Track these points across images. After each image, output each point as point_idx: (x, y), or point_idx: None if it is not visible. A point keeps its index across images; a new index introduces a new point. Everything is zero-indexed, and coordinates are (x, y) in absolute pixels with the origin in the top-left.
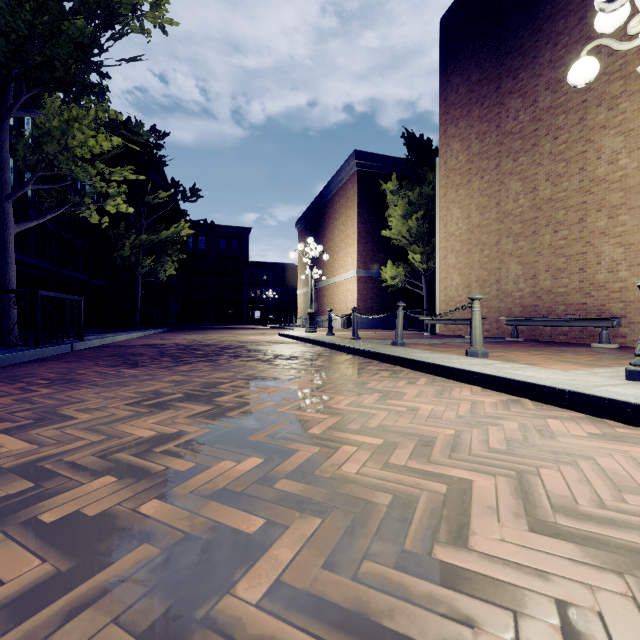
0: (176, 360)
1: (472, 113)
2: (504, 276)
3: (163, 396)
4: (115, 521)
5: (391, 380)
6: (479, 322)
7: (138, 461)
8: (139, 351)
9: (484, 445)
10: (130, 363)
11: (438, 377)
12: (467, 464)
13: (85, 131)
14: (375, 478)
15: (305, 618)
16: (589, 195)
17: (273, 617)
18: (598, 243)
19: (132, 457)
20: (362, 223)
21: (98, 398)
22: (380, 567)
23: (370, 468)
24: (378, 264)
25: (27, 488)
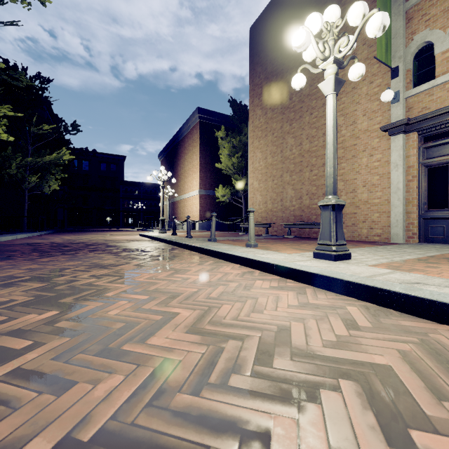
0: (43, 254)
1: (268, 92)
2: (285, 197)
3: (14, 279)
4: None
5: (190, 263)
6: (253, 226)
7: None
8: (16, 248)
9: (207, 295)
10: (1, 257)
11: (221, 260)
12: (186, 305)
13: None
14: (125, 316)
15: (22, 381)
16: None
17: (2, 383)
18: None
19: None
20: (203, 158)
21: None
22: (86, 356)
23: (126, 311)
24: (214, 186)
25: None
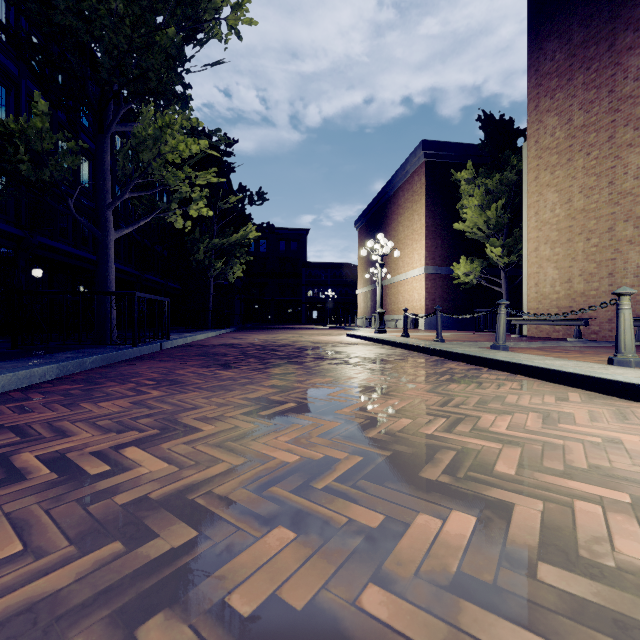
0: (262, 361)
1: (574, 81)
2: (620, 268)
3: (275, 405)
4: (338, 626)
5: (530, 394)
6: (630, 323)
7: (304, 503)
8: (221, 351)
9: None
10: (220, 364)
11: (589, 392)
12: None
13: (176, 136)
14: None
15: None
16: None
17: None
18: None
19: (292, 495)
20: (430, 217)
21: (210, 404)
22: None
23: None
24: (448, 260)
25: (190, 537)
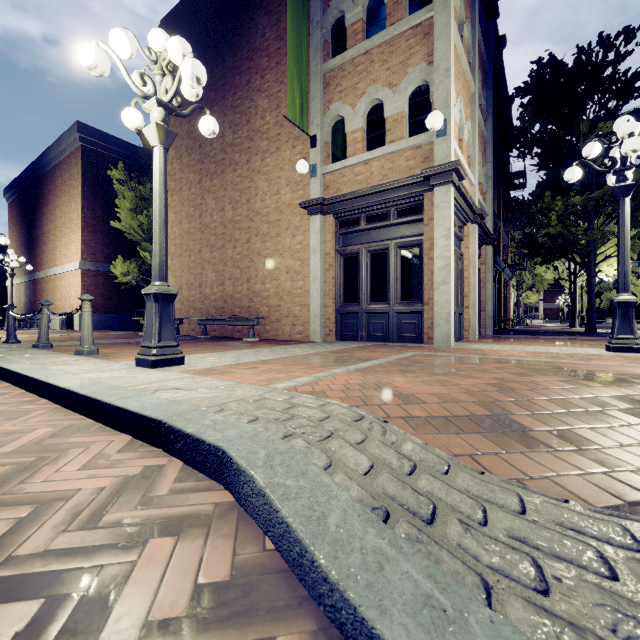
0: None
1: (183, 126)
2: (205, 281)
3: None
4: None
5: None
6: (88, 322)
7: None
8: None
9: None
10: None
11: None
12: None
13: None
14: None
15: None
16: (252, 222)
17: None
18: (256, 260)
19: None
20: (89, 208)
21: None
22: None
23: None
24: (112, 258)
25: None
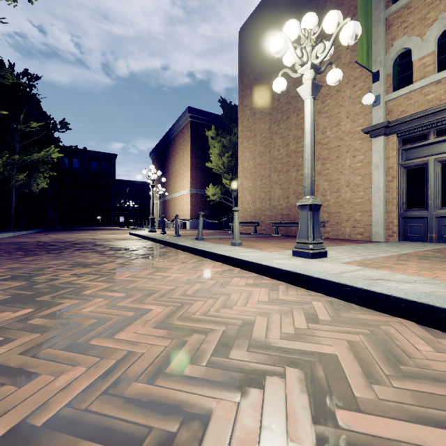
0: (27, 253)
1: (256, 93)
2: (273, 196)
3: None
4: None
5: (173, 261)
6: (237, 225)
7: None
8: (0, 247)
9: (183, 293)
10: None
11: (205, 258)
12: (161, 302)
13: None
14: (98, 313)
15: None
16: None
17: None
18: (317, 179)
19: None
20: (194, 157)
21: None
22: (53, 350)
23: (101, 308)
24: (205, 185)
25: None
